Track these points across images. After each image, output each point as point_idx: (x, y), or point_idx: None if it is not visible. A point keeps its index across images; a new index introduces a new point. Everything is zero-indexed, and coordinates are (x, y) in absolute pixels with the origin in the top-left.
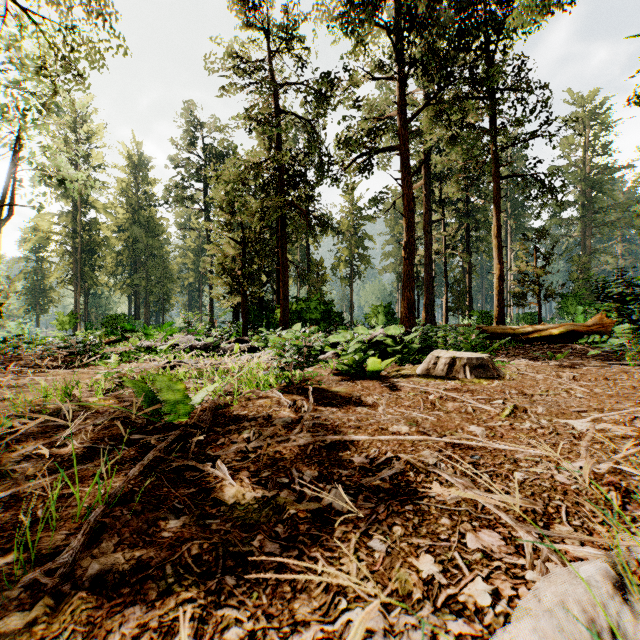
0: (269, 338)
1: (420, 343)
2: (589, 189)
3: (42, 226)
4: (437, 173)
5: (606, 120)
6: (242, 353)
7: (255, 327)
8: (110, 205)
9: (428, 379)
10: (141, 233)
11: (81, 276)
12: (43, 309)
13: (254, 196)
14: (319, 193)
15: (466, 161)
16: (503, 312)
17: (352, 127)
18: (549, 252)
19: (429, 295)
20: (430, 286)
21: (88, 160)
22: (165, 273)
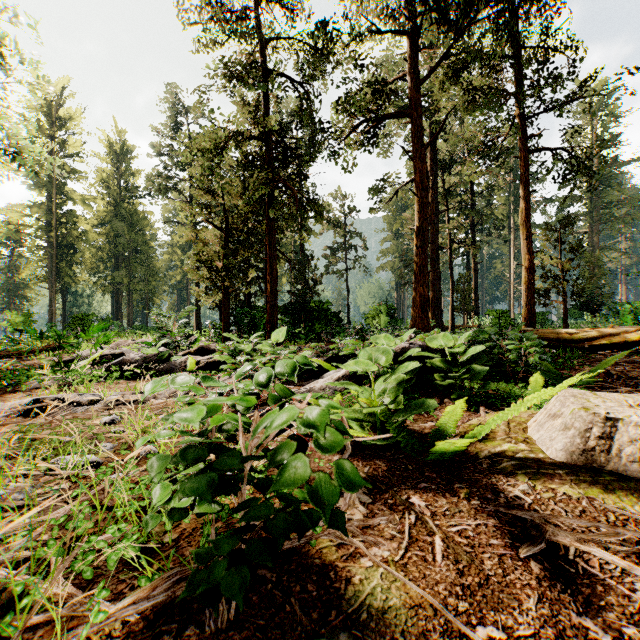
0: (238, 349)
1: (469, 358)
2: (597, 183)
3: (12, 218)
4: (443, 160)
5: (614, 111)
6: (200, 370)
7: (241, 329)
8: (89, 196)
9: (619, 495)
10: (123, 227)
11: (58, 273)
12: (18, 308)
13: (241, 182)
14: (314, 183)
15: (486, 134)
16: (533, 311)
17: (353, 93)
18: (578, 243)
19: (436, 293)
20: (437, 283)
21: (64, 147)
22: (149, 270)
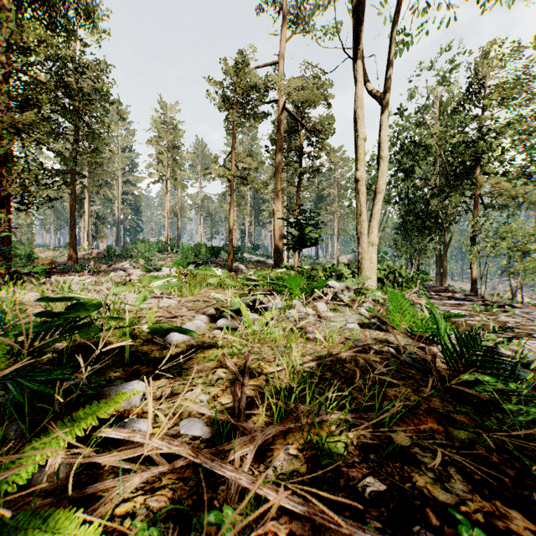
0: None
1: None
2: None
3: None
4: None
5: None
6: None
7: None
8: None
9: None
10: None
11: None
12: None
13: None
14: None
15: None
16: None
17: None
18: None
19: None
20: None
21: None
22: None
